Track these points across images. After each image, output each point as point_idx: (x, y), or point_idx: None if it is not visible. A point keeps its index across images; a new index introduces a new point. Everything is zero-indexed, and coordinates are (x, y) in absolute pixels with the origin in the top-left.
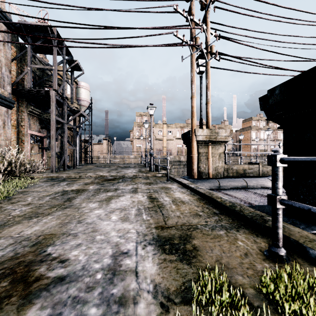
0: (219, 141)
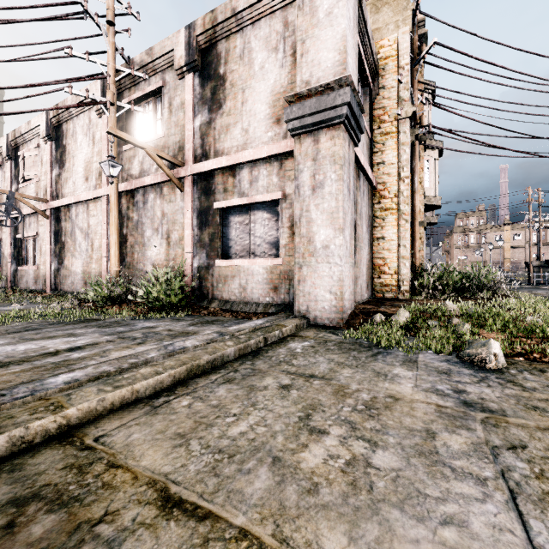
0: (547, 266)
